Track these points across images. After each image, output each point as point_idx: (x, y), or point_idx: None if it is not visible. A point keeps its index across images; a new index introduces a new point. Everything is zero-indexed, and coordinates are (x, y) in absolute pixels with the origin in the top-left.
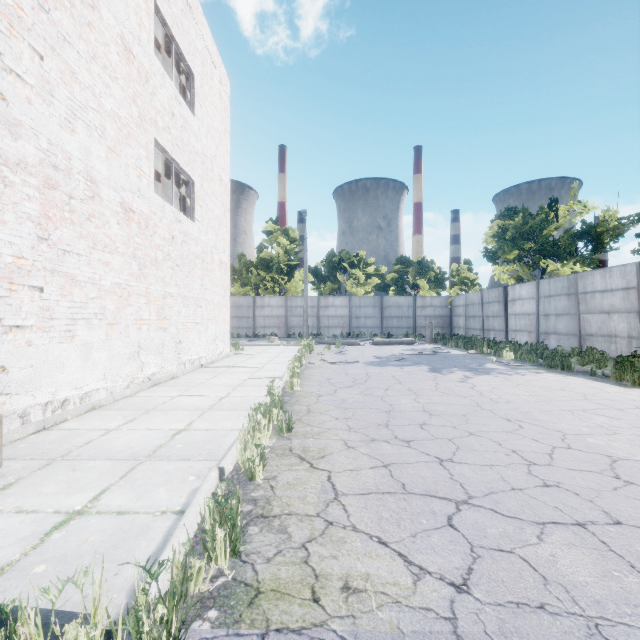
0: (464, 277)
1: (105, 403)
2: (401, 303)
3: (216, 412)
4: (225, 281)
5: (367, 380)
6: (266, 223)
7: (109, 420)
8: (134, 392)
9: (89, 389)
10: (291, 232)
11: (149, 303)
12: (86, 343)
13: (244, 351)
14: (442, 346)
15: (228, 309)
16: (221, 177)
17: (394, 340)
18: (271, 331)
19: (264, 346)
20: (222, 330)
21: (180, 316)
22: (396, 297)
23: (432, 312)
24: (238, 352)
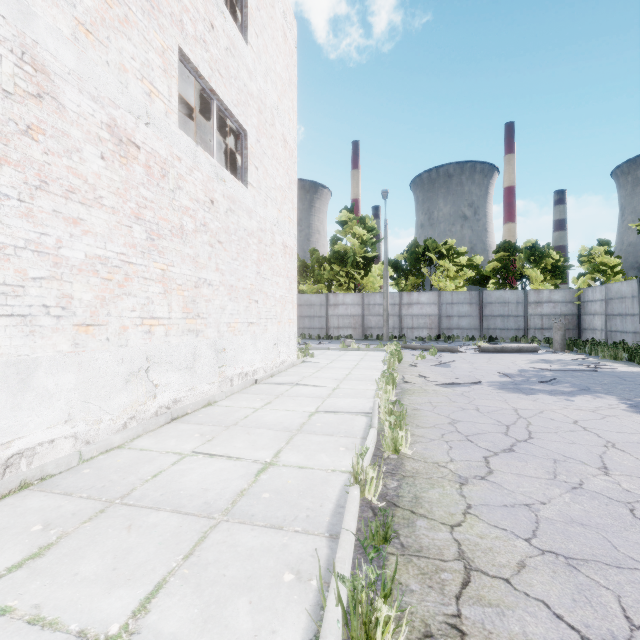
0: (599, 263)
1: (57, 469)
2: (507, 298)
3: (234, 533)
4: (290, 270)
5: (531, 431)
6: (340, 212)
7: (4, 540)
8: (130, 437)
9: (28, 444)
10: (368, 221)
11: (168, 293)
12: (20, 360)
13: (314, 358)
14: (585, 356)
15: (294, 306)
16: (285, 138)
17: (509, 346)
18: (345, 332)
19: (338, 351)
20: (286, 332)
21: (224, 313)
22: (500, 291)
23: (551, 309)
24: (307, 359)
